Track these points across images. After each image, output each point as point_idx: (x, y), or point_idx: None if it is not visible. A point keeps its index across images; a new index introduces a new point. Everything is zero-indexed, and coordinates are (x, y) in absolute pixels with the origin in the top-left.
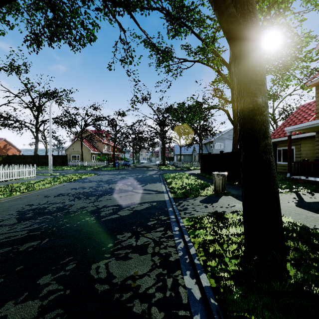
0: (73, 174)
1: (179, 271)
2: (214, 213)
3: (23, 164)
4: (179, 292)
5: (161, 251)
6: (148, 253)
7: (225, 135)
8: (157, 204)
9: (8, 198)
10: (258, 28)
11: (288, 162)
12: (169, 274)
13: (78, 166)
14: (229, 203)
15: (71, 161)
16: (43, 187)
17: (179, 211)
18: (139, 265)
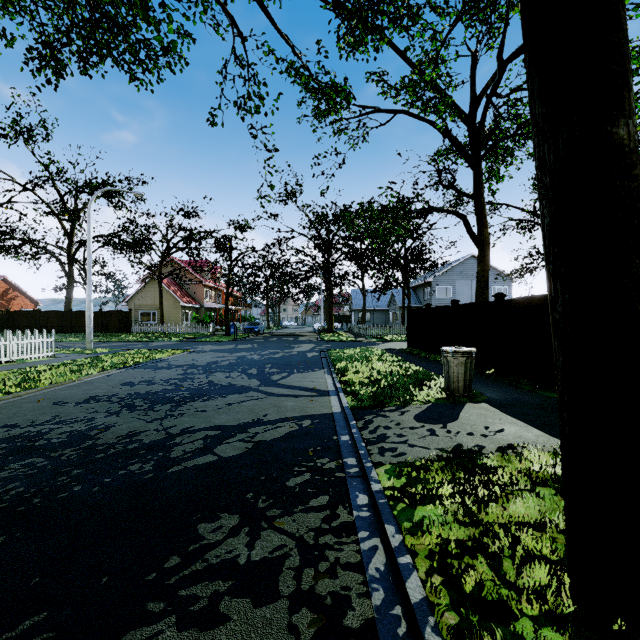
0: (137, 351)
1: None
2: (456, 452)
3: (39, 330)
4: None
5: (319, 589)
6: (281, 596)
7: (456, 269)
8: (313, 423)
9: None
10: None
11: None
12: None
13: (153, 333)
14: (487, 422)
15: (139, 323)
16: (59, 380)
17: (367, 445)
18: None
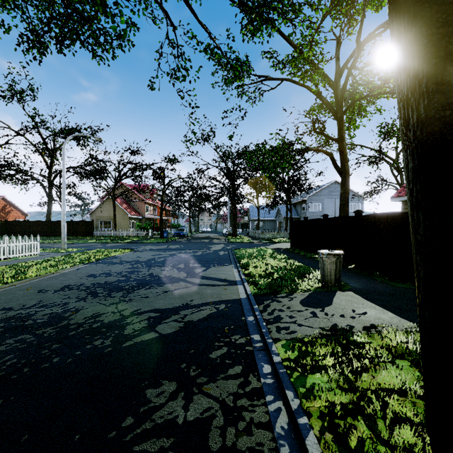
0: (98, 250)
1: None
2: (334, 331)
3: (28, 234)
4: None
5: (240, 445)
6: (211, 451)
7: (324, 191)
8: (226, 307)
9: None
10: None
11: None
12: None
13: (109, 236)
14: (353, 306)
15: (99, 229)
16: (42, 272)
17: (267, 324)
18: None
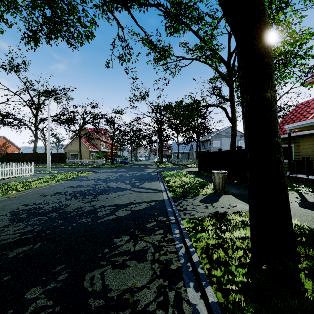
0: (71, 172)
1: (182, 282)
2: (215, 214)
3: (22, 162)
4: (182, 309)
5: (161, 258)
6: (147, 260)
7: (222, 133)
8: (155, 203)
9: (4, 197)
10: (266, 17)
11: (288, 160)
12: (171, 286)
13: (77, 163)
14: (230, 202)
15: (70, 158)
16: (40, 185)
17: (179, 211)
18: (137, 275)
